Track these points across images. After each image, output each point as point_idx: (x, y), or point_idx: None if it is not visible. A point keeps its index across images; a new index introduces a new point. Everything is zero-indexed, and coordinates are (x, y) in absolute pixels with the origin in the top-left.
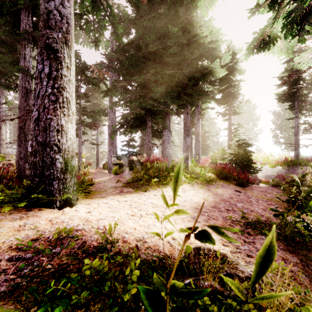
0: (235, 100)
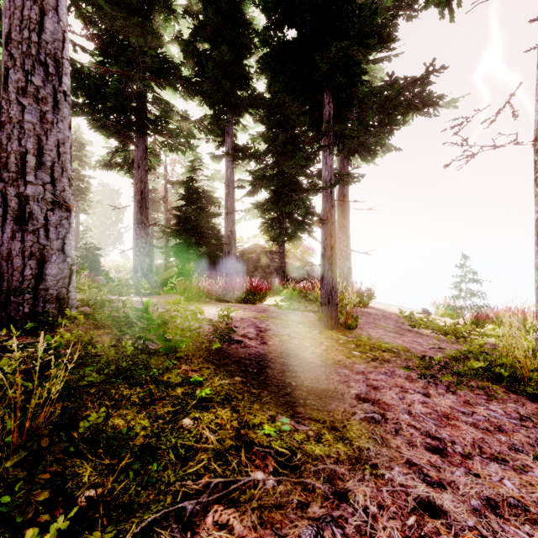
0: (85, 196)
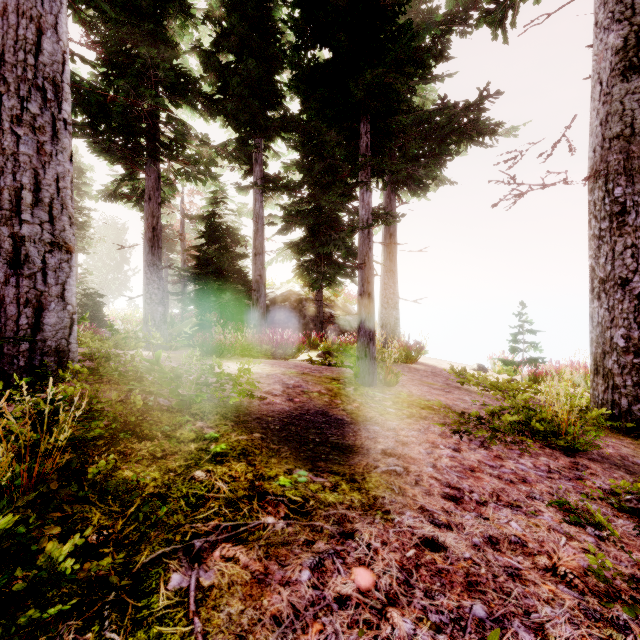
0: (84, 232)
